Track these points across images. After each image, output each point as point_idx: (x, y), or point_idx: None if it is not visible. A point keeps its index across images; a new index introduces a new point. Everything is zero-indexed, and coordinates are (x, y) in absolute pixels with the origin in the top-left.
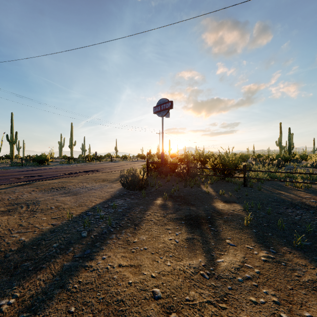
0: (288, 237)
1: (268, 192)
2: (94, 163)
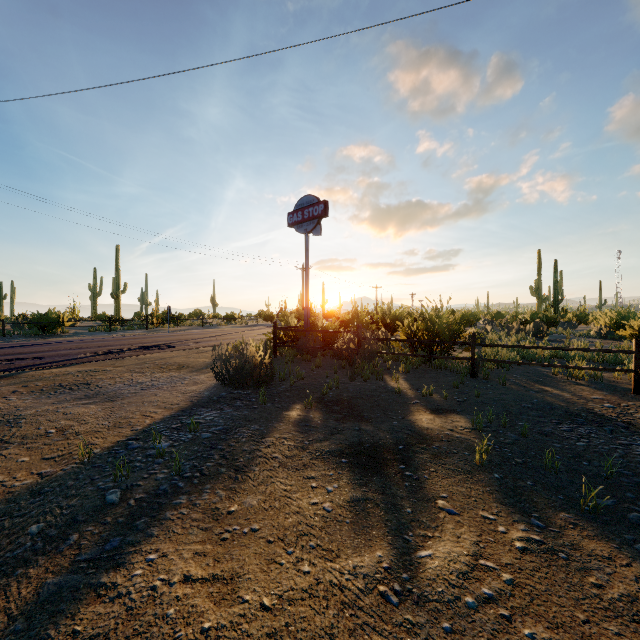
0: (566, 490)
1: (519, 390)
2: (165, 329)
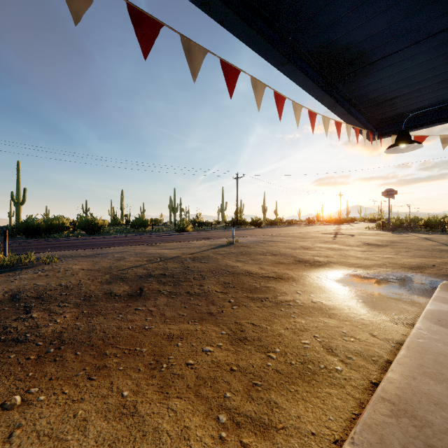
0: None
1: None
2: (301, 225)
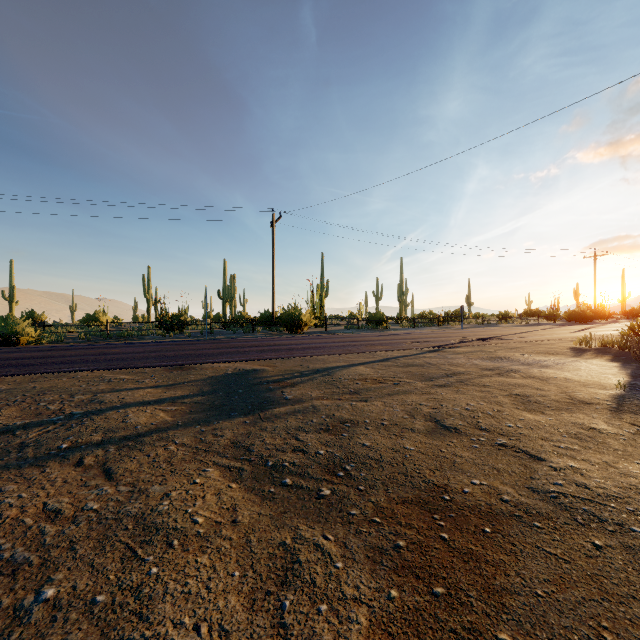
0: None
1: None
2: (453, 327)
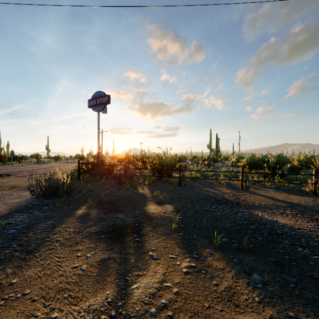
0: (210, 237)
1: (198, 190)
2: (10, 165)
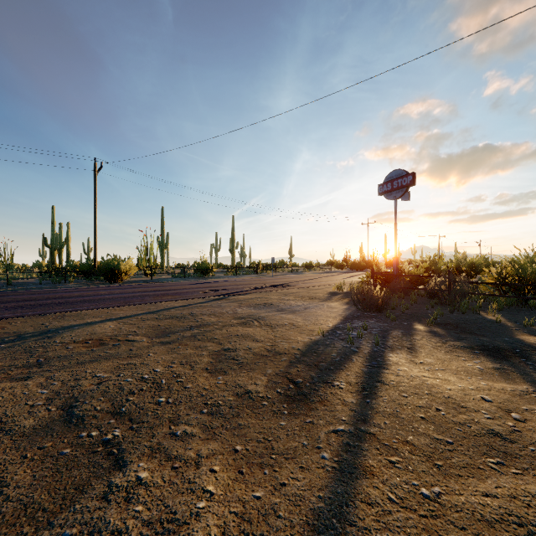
0: None
1: None
2: (268, 274)
